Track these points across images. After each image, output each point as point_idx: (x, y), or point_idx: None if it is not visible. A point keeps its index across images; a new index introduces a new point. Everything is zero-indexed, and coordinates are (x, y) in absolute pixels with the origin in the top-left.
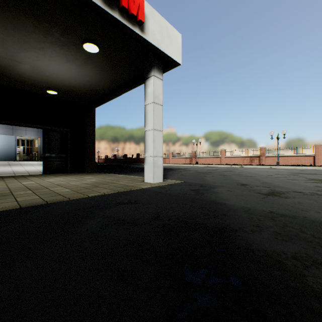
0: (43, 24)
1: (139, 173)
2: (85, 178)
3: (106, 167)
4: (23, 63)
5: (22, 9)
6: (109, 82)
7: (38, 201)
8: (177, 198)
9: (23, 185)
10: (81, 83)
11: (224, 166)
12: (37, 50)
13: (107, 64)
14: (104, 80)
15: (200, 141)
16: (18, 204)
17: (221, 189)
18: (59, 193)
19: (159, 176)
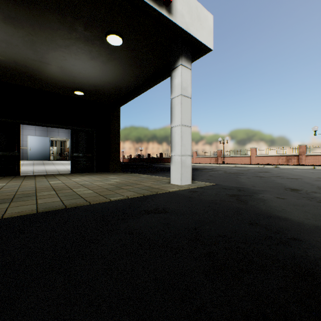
0: (66, 19)
1: (163, 173)
2: (109, 178)
3: (130, 167)
4: (51, 64)
5: (46, 3)
6: (133, 79)
7: (58, 205)
8: (216, 207)
9: (50, 184)
10: (106, 82)
11: (255, 166)
12: (63, 49)
13: (131, 57)
14: (128, 77)
15: (227, 139)
16: (36, 208)
17: (268, 195)
18: (81, 196)
19: (187, 177)
